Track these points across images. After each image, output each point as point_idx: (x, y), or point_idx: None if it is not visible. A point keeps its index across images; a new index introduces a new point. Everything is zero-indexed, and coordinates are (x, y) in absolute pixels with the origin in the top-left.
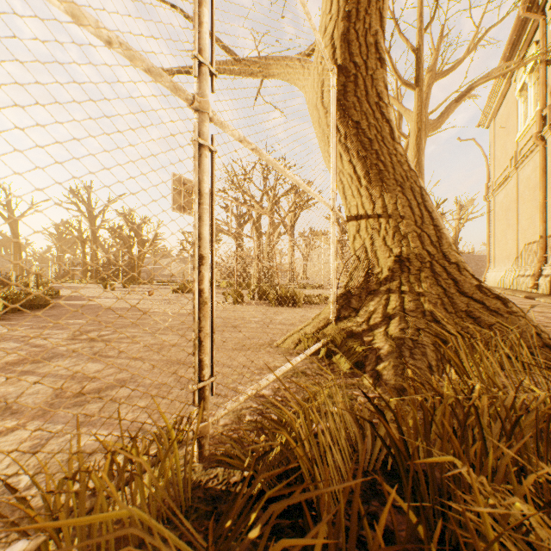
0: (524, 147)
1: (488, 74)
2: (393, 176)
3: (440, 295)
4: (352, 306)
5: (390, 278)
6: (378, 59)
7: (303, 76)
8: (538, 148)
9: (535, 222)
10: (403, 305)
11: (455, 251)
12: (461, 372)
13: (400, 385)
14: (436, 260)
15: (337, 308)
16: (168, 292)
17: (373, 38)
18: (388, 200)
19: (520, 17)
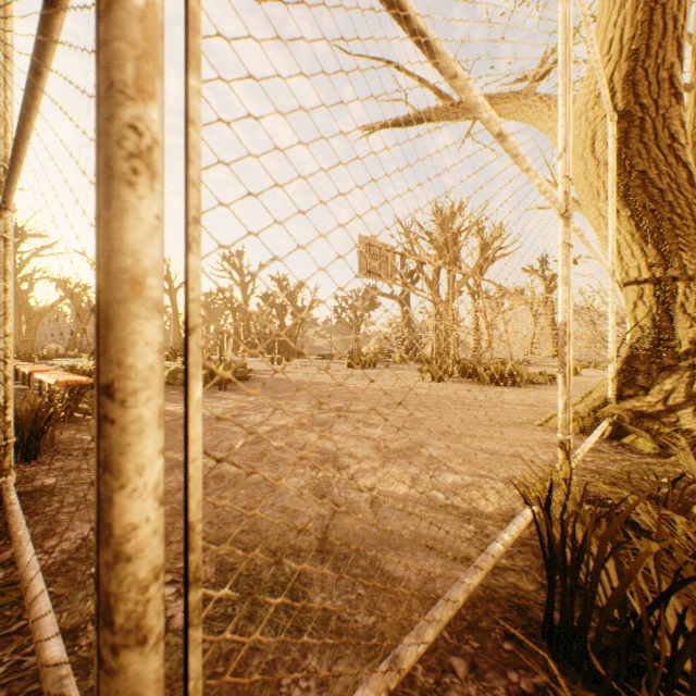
0: None
1: None
2: (695, 230)
3: None
4: (638, 384)
5: (692, 352)
6: (672, 95)
7: (549, 116)
8: None
9: None
10: None
11: None
12: None
13: None
14: None
15: (616, 386)
16: (339, 367)
17: (666, 72)
18: (687, 259)
19: None
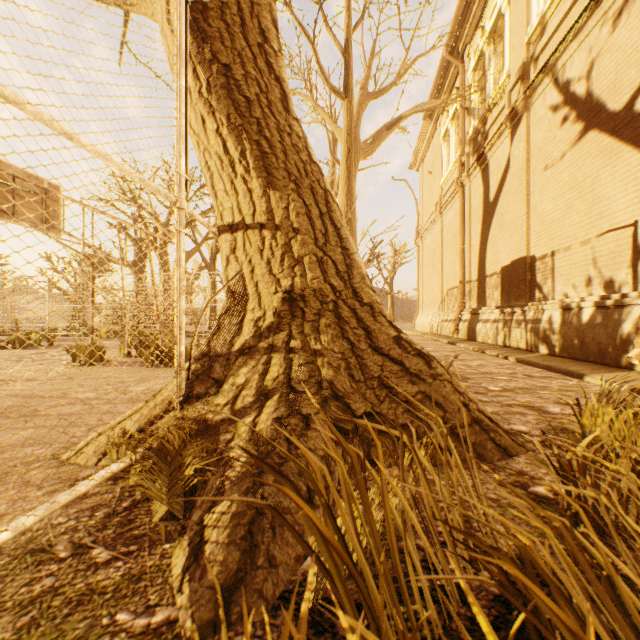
0: (447, 193)
1: (417, 107)
2: (285, 164)
3: (346, 354)
4: (214, 376)
5: (276, 327)
6: None
7: None
8: (458, 194)
9: (456, 268)
10: (290, 372)
11: (370, 287)
12: (335, 561)
13: (233, 572)
14: (345, 299)
15: (190, 380)
16: None
17: None
18: (277, 201)
19: (444, 60)
